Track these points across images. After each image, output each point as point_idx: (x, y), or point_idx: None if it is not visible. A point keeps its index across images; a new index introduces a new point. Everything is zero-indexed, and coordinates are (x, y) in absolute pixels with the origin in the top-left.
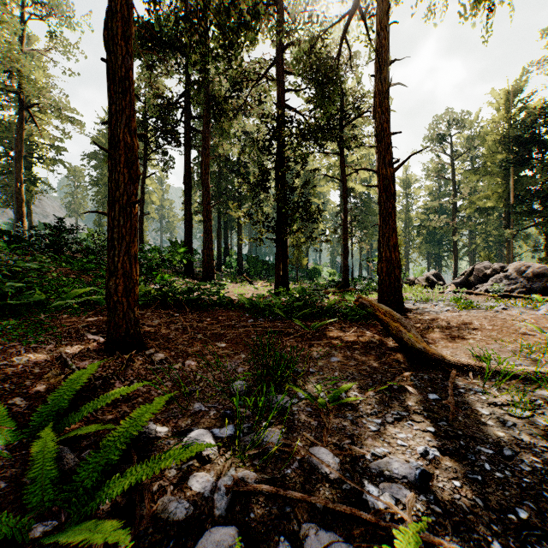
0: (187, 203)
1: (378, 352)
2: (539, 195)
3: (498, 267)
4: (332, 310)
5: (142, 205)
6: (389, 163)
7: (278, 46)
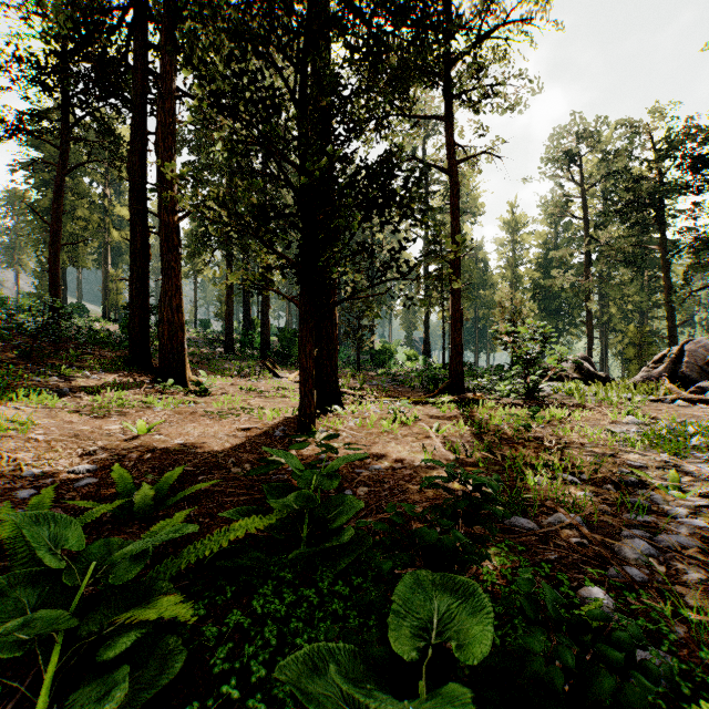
0: (135, 217)
1: None
2: None
3: None
4: None
5: (56, 226)
6: None
7: None
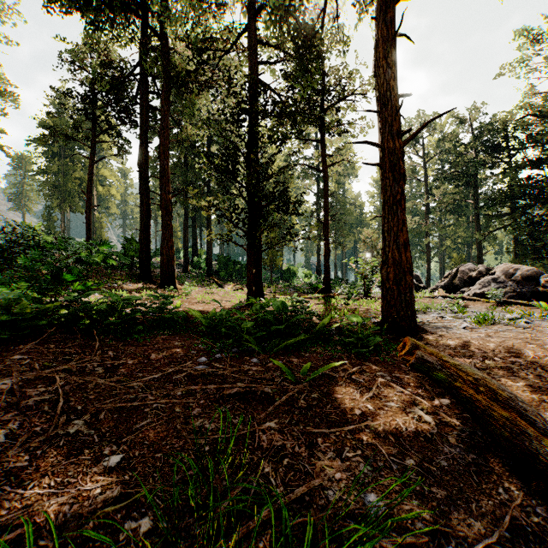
0: (143, 193)
1: (450, 458)
2: (509, 197)
3: (484, 269)
4: (322, 330)
5: (90, 195)
6: (397, 132)
7: (250, 9)
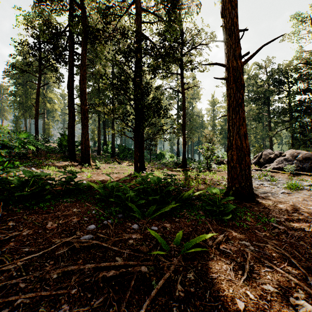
0: (70, 105)
1: None
2: (289, 111)
3: (278, 153)
4: None
5: (37, 107)
6: (239, 55)
7: None
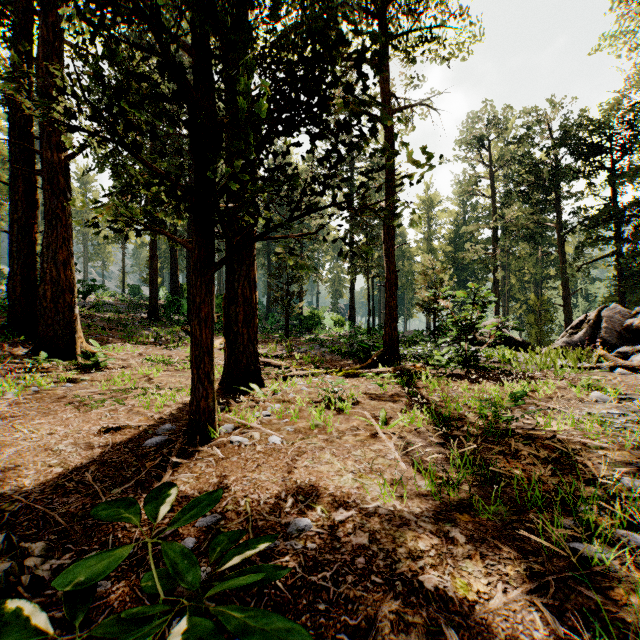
0: (17, 157)
1: None
2: (615, 216)
3: None
4: None
5: None
6: None
7: None
